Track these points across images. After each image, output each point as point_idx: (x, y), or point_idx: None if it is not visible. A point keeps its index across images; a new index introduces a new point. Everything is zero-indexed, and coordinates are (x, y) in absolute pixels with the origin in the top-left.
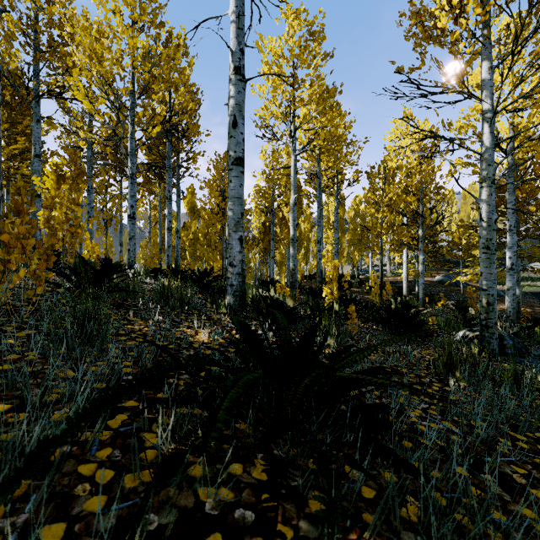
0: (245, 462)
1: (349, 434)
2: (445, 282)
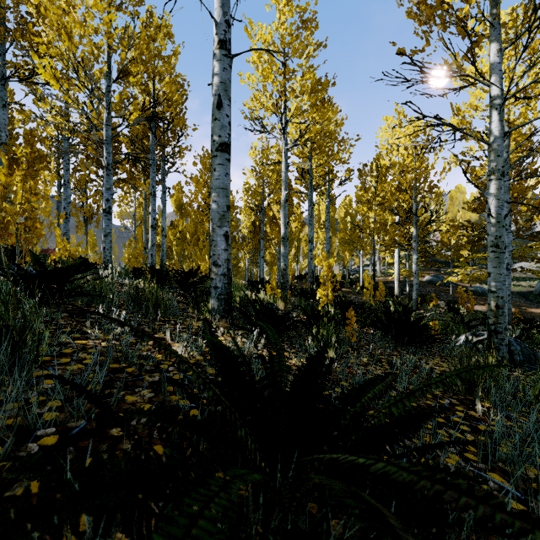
0: None
1: None
2: (434, 282)
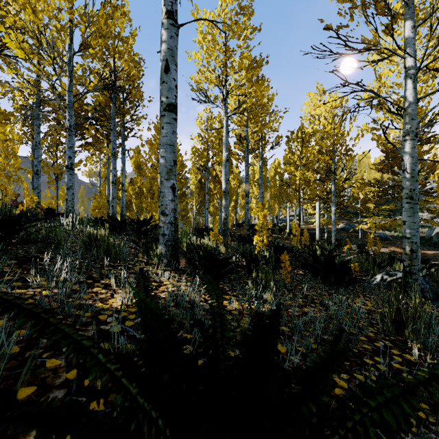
0: None
1: None
2: (346, 229)
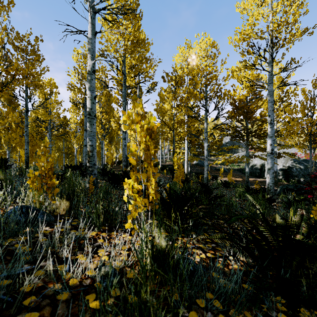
0: None
1: None
2: (199, 164)
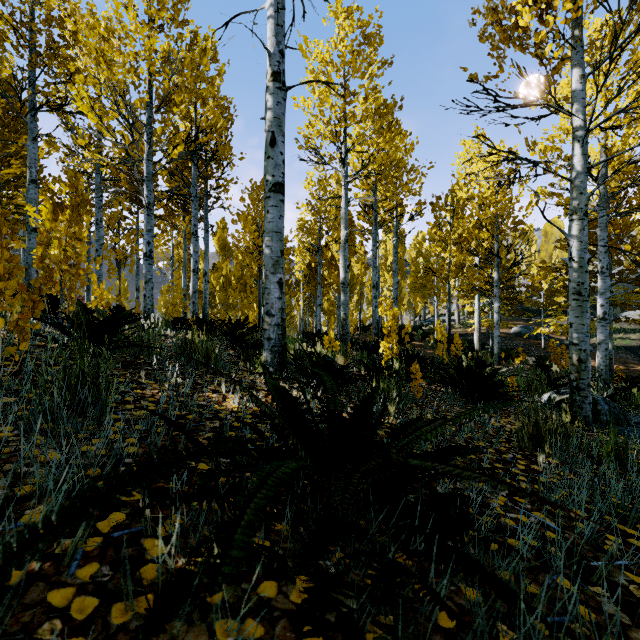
0: (281, 579)
1: (420, 540)
2: (523, 334)
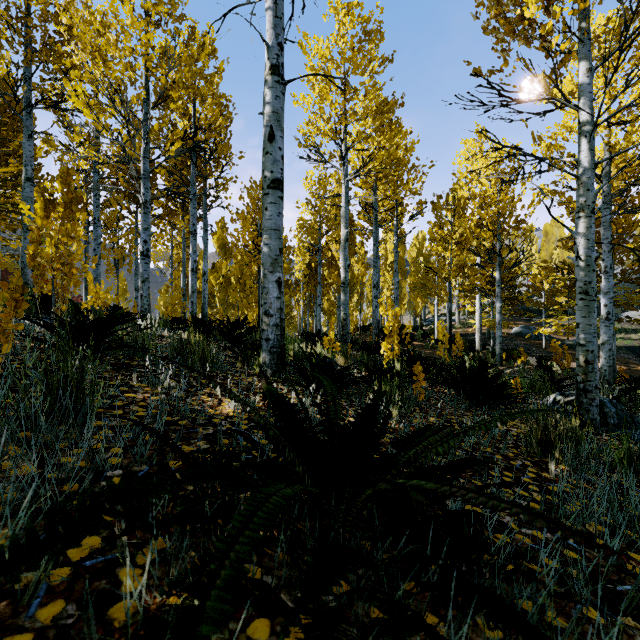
0: (275, 615)
1: (432, 571)
2: (524, 334)
